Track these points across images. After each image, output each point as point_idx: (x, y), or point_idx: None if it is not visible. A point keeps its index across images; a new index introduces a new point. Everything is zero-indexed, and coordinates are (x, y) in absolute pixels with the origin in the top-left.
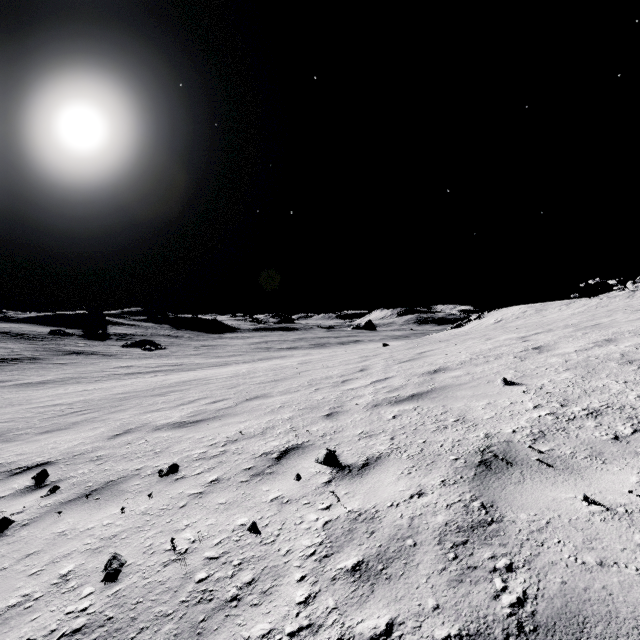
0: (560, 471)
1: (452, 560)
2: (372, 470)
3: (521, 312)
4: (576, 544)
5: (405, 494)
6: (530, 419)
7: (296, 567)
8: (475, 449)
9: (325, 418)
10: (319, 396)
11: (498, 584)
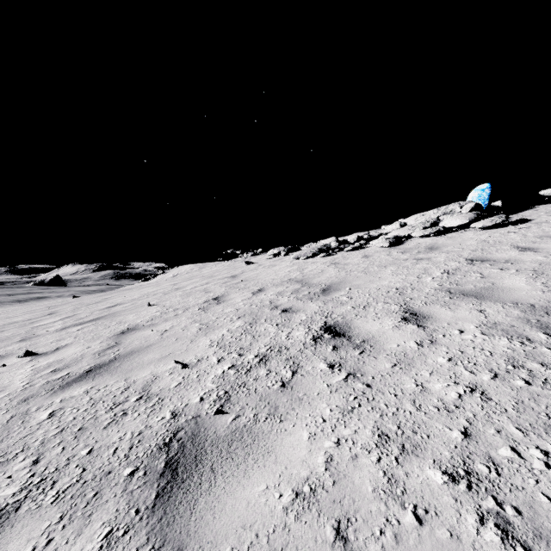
0: (150, 327)
1: (97, 356)
2: (61, 350)
3: (190, 269)
4: (142, 340)
5: (80, 350)
6: (151, 316)
7: (17, 382)
8: (121, 330)
9: (19, 342)
10: (7, 334)
11: (112, 354)
